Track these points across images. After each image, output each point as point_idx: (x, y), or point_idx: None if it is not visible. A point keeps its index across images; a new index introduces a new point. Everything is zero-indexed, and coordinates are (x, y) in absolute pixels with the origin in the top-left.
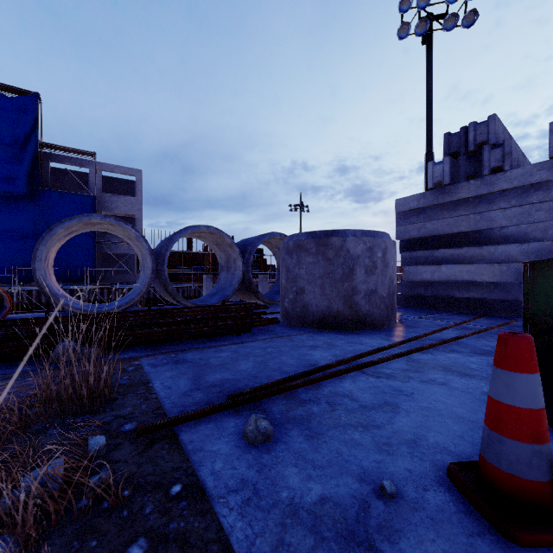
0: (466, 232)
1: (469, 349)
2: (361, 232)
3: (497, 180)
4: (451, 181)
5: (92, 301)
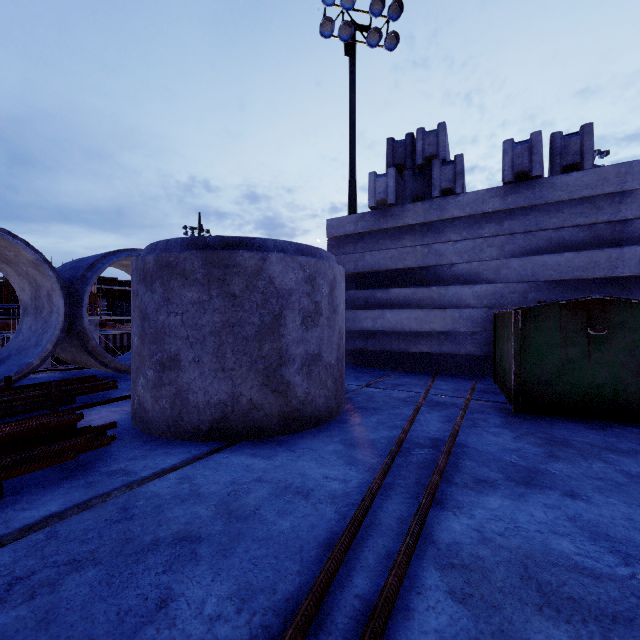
0: (411, 269)
1: (496, 468)
2: (295, 246)
3: (448, 204)
4: (396, 200)
5: None
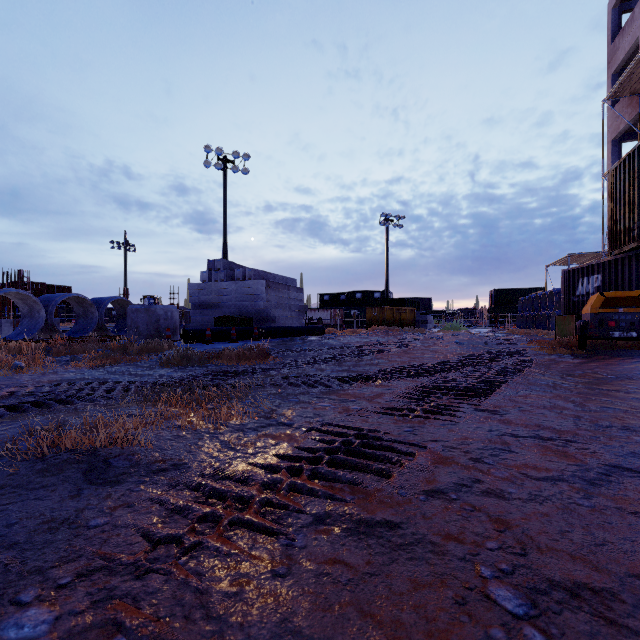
0: (215, 303)
1: None
2: (163, 306)
3: (223, 284)
4: (209, 281)
5: None
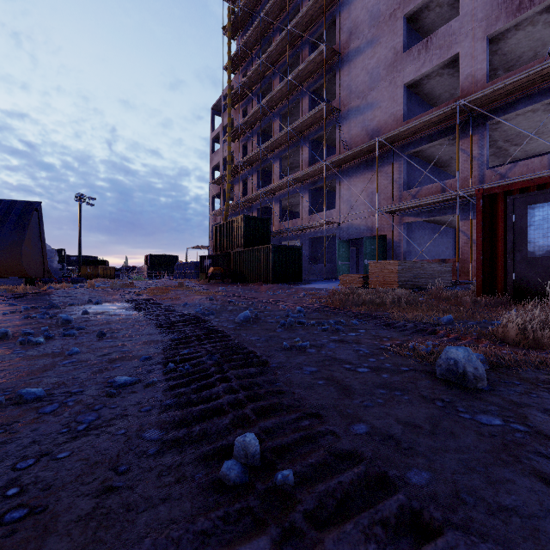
0: None
1: None
2: None
3: None
4: None
5: None
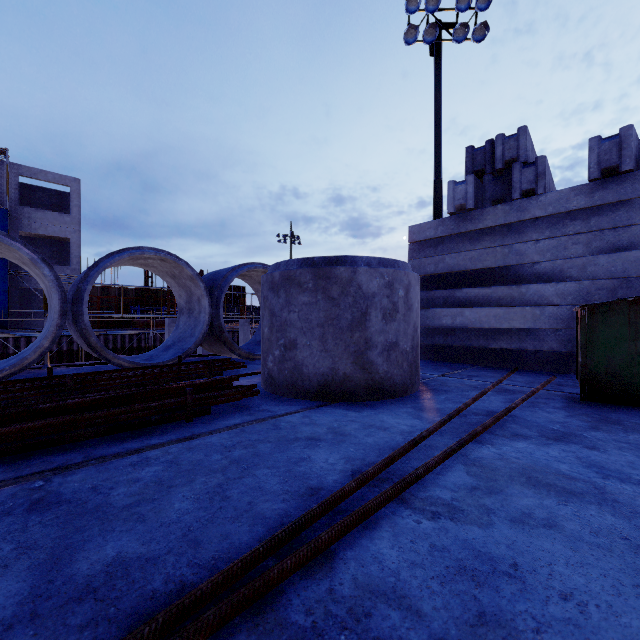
0: (491, 269)
1: (535, 430)
2: (377, 260)
3: (528, 205)
4: (475, 205)
5: (1, 355)
